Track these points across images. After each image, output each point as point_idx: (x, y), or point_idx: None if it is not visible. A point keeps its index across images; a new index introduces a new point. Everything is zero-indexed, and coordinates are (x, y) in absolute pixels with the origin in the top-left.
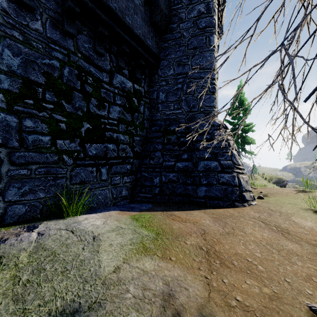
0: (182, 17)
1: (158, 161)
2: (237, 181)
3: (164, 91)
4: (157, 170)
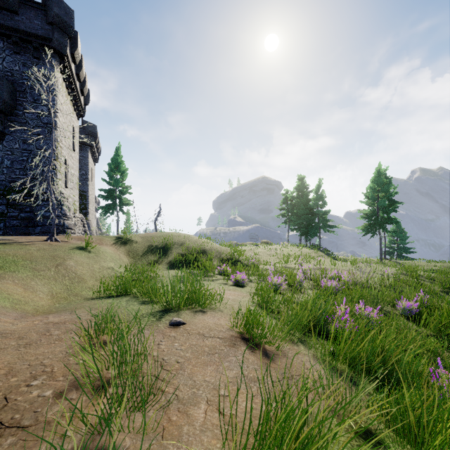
0: (28, 109)
1: (3, 212)
2: (62, 223)
3: (9, 159)
4: (2, 218)
